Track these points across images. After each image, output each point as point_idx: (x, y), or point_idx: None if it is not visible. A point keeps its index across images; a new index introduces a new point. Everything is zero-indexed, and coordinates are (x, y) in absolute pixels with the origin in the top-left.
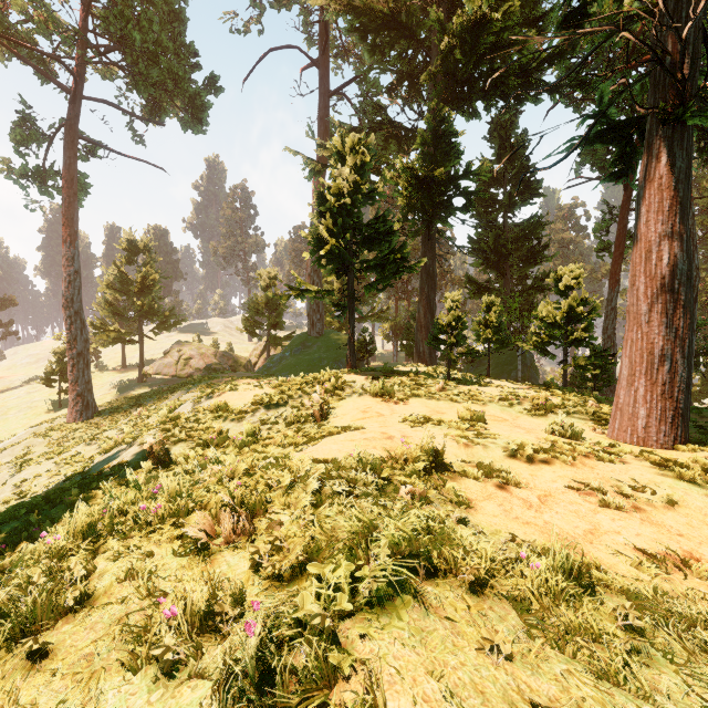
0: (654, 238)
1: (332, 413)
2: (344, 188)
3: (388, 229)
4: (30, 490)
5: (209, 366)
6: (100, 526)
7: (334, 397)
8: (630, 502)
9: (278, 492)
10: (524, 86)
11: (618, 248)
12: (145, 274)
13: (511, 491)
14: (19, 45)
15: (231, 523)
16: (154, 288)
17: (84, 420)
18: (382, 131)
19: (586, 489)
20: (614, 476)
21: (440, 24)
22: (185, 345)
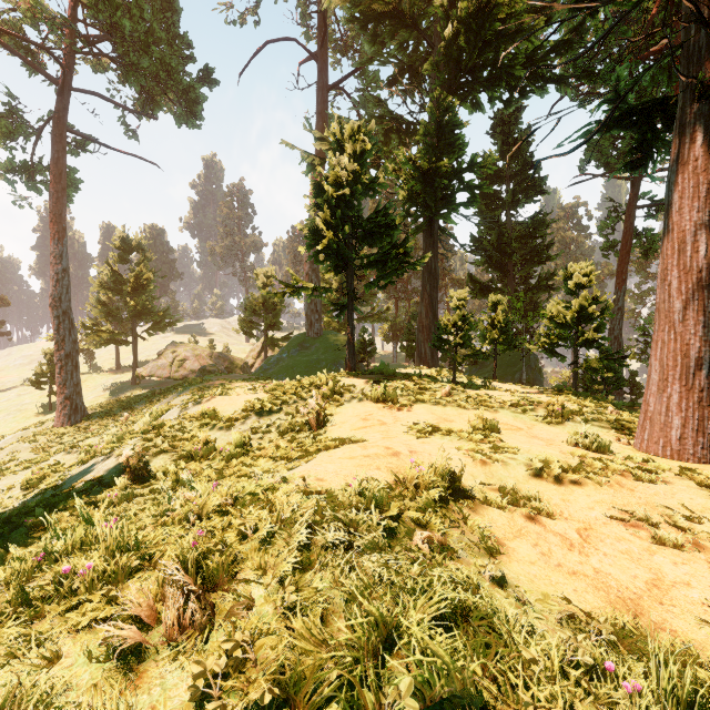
0: (689, 227)
1: (329, 420)
2: (343, 178)
3: (390, 223)
4: (1, 504)
5: (204, 368)
6: (6, 595)
7: (332, 403)
8: (687, 537)
9: (253, 544)
10: (530, 77)
11: (625, 246)
12: (139, 274)
13: (544, 524)
14: (5, 35)
15: (179, 603)
16: (148, 287)
17: (73, 425)
18: (382, 123)
19: (632, 519)
20: (659, 500)
21: (444, 11)
22: (179, 346)
